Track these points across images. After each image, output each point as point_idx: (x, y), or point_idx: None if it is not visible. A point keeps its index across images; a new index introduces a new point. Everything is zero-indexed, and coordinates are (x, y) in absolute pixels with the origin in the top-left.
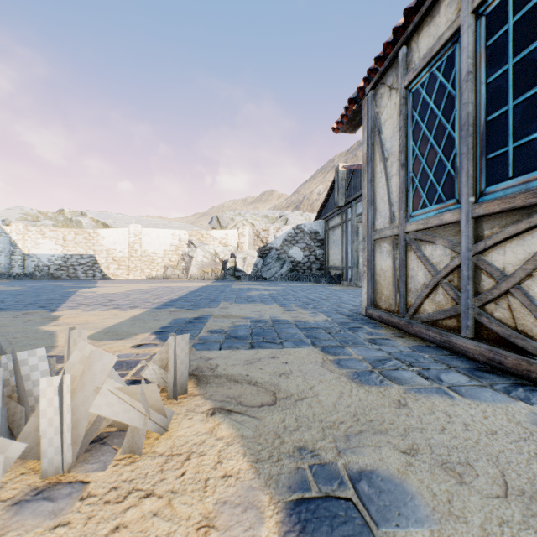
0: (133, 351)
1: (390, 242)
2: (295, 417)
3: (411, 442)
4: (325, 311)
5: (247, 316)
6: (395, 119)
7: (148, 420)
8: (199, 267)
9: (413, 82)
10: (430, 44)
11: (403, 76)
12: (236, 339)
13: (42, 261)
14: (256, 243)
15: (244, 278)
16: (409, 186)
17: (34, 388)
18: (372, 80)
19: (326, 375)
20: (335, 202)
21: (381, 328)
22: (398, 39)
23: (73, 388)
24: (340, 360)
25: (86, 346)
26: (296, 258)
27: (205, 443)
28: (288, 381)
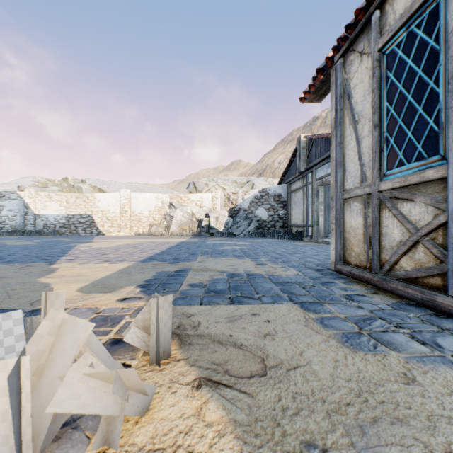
0: (118, 305)
1: (361, 201)
2: (292, 394)
3: (445, 440)
4: (295, 266)
5: (223, 270)
6: (367, 83)
7: (126, 404)
8: (178, 225)
9: (387, 44)
10: (408, 3)
11: (376, 40)
12: (215, 293)
13: (49, 220)
14: (227, 205)
15: (217, 235)
16: (383, 146)
17: (7, 355)
18: (342, 49)
19: (313, 337)
20: (296, 168)
21: (353, 283)
22: (370, 3)
23: (41, 363)
24: (322, 319)
25: (57, 315)
26: (262, 217)
27: (192, 432)
28: (274, 344)
